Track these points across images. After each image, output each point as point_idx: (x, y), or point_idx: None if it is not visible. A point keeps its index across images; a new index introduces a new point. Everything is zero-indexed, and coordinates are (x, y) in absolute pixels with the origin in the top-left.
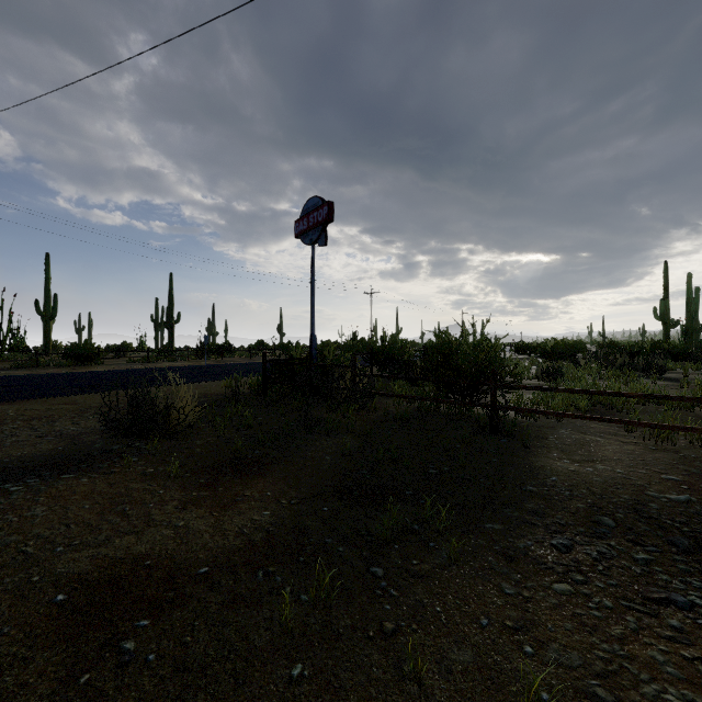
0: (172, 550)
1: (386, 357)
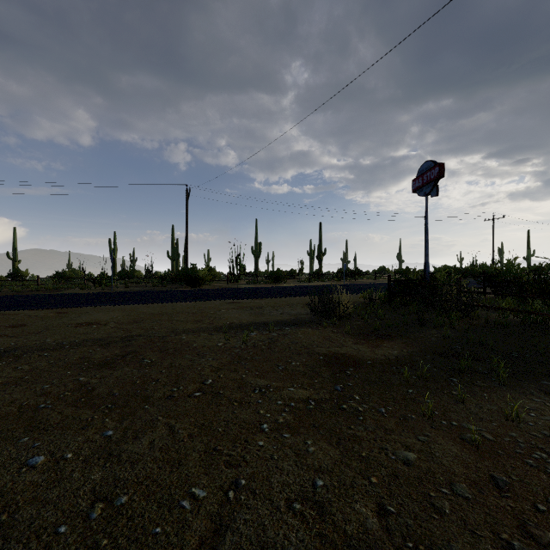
0: (355, 354)
1: (500, 279)
